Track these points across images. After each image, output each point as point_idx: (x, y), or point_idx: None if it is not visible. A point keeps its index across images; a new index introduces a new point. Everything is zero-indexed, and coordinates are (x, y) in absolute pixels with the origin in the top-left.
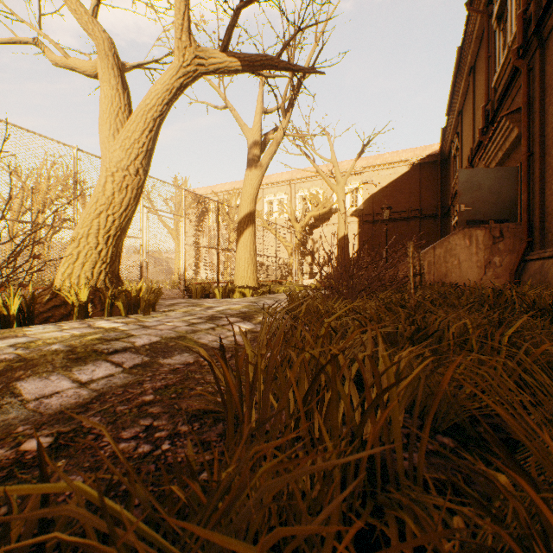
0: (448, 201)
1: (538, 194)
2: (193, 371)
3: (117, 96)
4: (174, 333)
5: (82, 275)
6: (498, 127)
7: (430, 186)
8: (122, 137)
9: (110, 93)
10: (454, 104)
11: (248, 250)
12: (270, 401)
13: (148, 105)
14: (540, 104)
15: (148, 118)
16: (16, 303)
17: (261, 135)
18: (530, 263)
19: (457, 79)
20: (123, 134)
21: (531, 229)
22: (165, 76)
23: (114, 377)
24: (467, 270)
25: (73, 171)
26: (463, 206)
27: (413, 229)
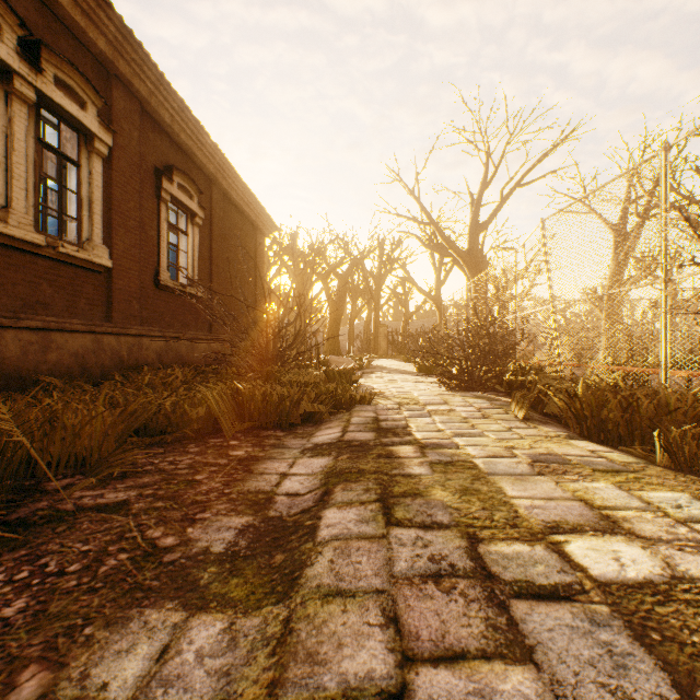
0: None
1: None
2: (173, 510)
3: None
4: (331, 576)
5: None
6: None
7: None
8: None
9: None
10: None
11: None
12: (82, 444)
13: None
14: None
15: None
16: None
17: None
18: None
19: None
20: None
21: None
22: None
23: (272, 484)
24: None
25: None
26: None
27: None
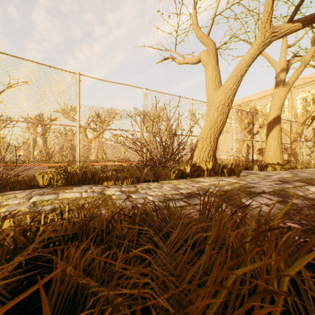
0: None
1: None
2: None
3: (214, 69)
4: (275, 187)
5: (204, 156)
6: None
7: None
8: (222, 89)
9: (211, 69)
10: None
11: (276, 140)
12: None
13: (238, 69)
14: None
15: (237, 76)
16: (188, 168)
17: (286, 63)
18: None
19: None
20: (223, 87)
21: None
22: (250, 51)
23: (276, 204)
24: None
25: (190, 110)
26: None
27: None
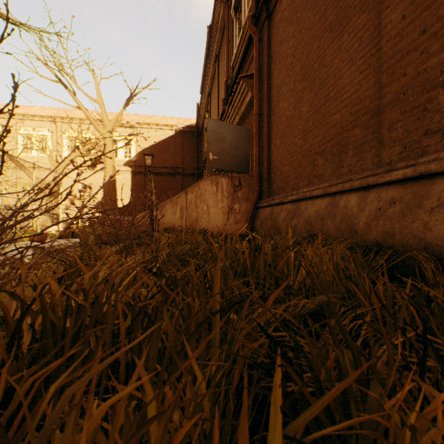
0: (202, 164)
1: (267, 149)
2: None
3: None
4: None
5: None
6: (238, 90)
7: (190, 150)
8: None
9: None
10: (206, 85)
11: None
12: None
13: None
14: (268, 70)
15: None
16: None
17: None
18: (262, 209)
19: (208, 63)
20: None
21: (261, 180)
22: None
23: None
24: (214, 215)
25: None
26: (212, 155)
27: (178, 183)
